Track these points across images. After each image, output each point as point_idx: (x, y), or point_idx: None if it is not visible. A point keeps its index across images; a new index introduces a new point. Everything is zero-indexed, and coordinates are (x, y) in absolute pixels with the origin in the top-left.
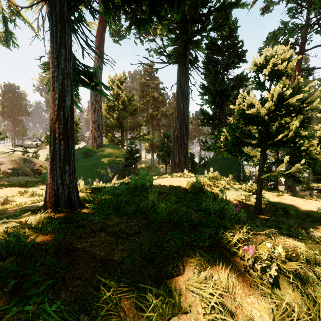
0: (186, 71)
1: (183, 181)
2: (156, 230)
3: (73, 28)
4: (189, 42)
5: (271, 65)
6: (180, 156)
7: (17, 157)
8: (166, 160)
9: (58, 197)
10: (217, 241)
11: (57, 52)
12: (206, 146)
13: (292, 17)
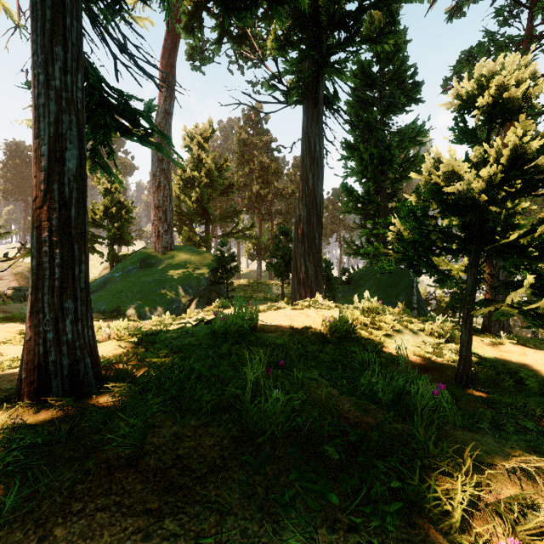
0: (318, 117)
1: (315, 316)
2: (262, 463)
3: (90, 9)
4: (324, 65)
5: (494, 93)
6: (308, 267)
7: (26, 268)
8: (282, 273)
9: (46, 371)
10: (412, 497)
11: (45, 53)
12: (352, 248)
13: (502, 23)
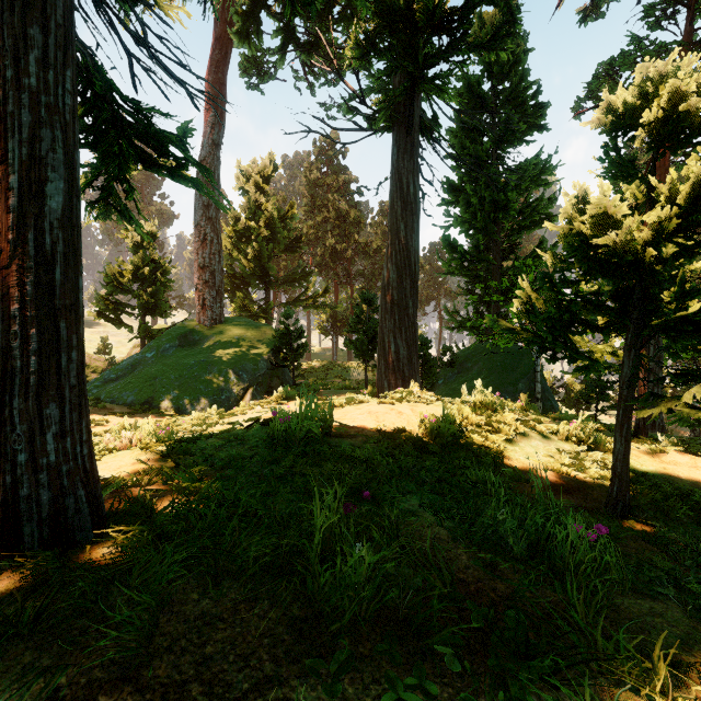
0: (412, 148)
1: (410, 413)
2: (337, 671)
3: None
4: (420, 79)
5: (665, 105)
6: (399, 346)
7: None
8: (365, 352)
9: (15, 511)
10: None
11: (14, 36)
12: (456, 320)
13: (653, 26)
